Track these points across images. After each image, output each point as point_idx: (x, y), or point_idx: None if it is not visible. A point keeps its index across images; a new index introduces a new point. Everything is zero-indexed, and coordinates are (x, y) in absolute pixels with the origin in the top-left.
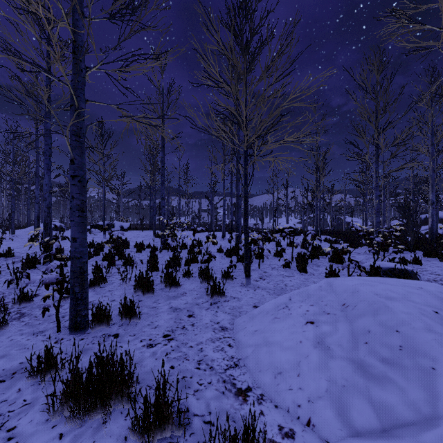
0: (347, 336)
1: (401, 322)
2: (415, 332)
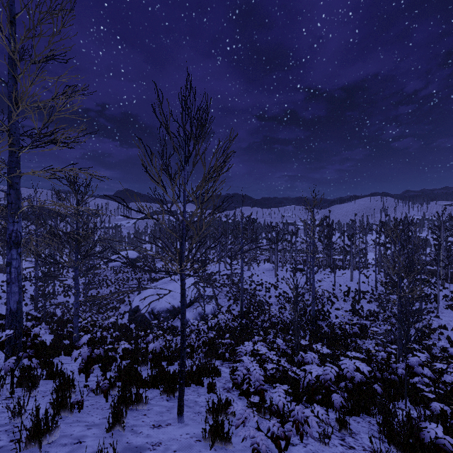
0: None
1: None
2: None
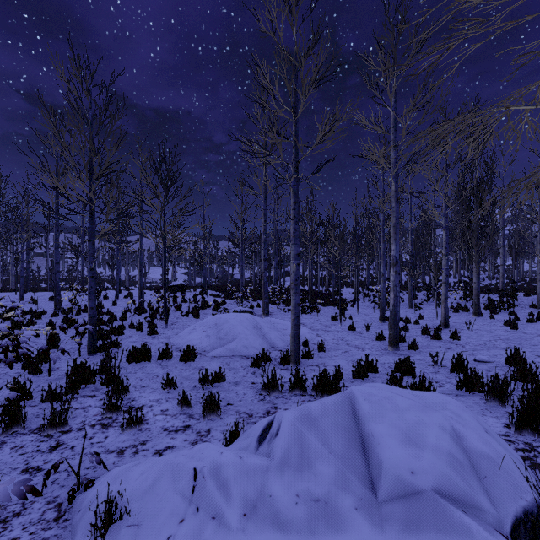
0: (216, 332)
1: (231, 324)
2: (234, 326)
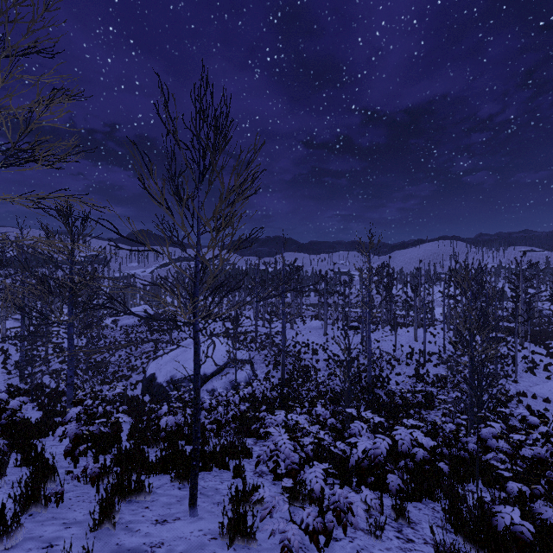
0: None
1: None
2: None
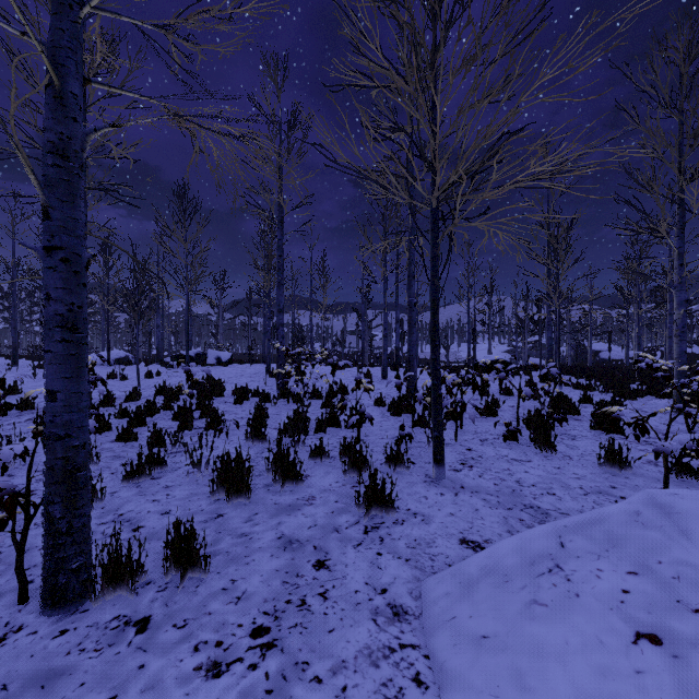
0: None
1: None
2: None
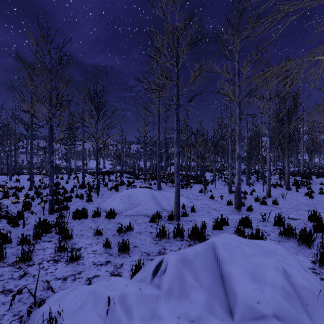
0: (128, 200)
1: (137, 195)
2: (139, 196)
